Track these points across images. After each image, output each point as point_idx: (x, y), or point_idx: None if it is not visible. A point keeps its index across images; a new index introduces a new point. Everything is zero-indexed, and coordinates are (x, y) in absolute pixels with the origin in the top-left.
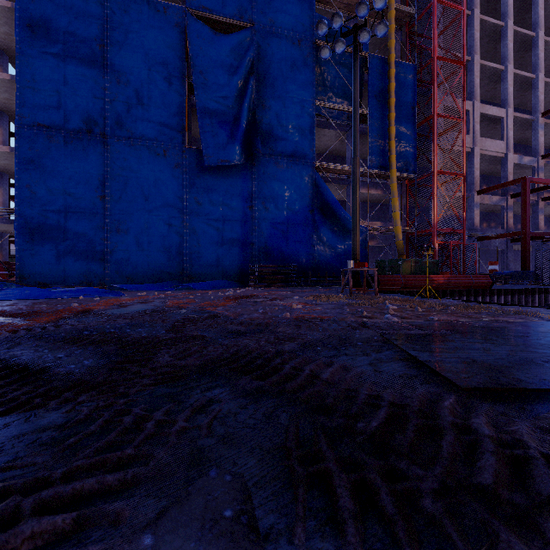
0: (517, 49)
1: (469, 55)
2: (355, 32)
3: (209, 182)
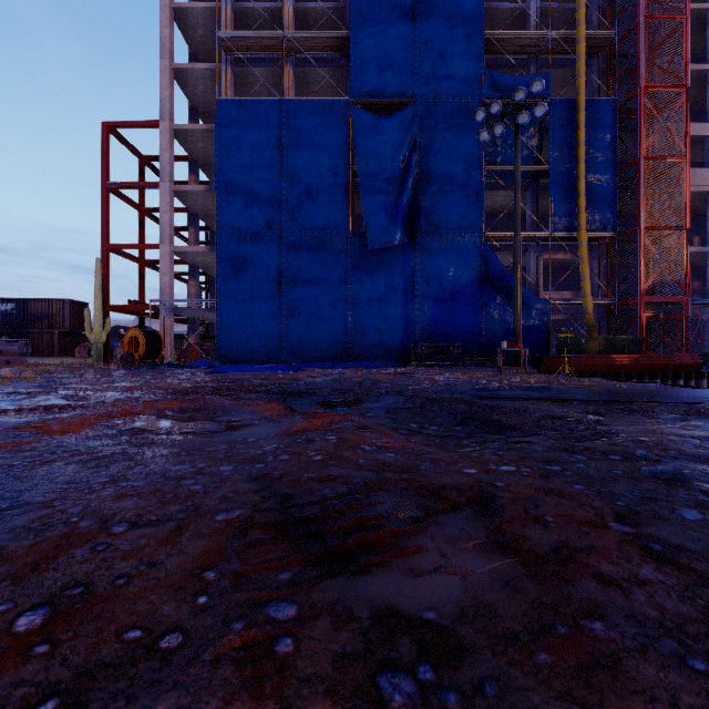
0: None
1: (708, 61)
2: (514, 113)
3: (371, 264)
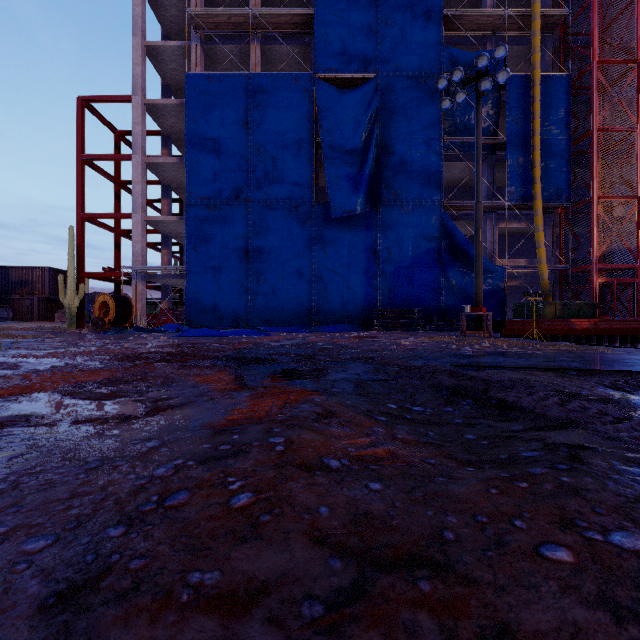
0: None
1: None
2: (476, 80)
3: (335, 232)
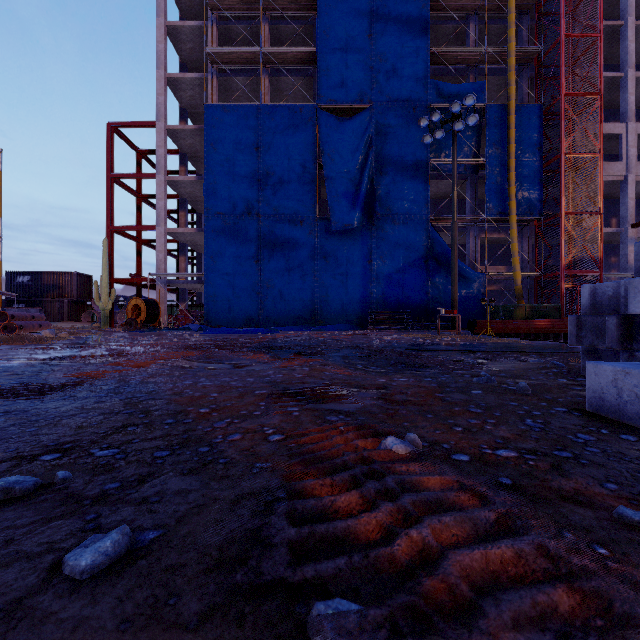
0: None
1: (622, 70)
2: (452, 121)
3: (335, 243)
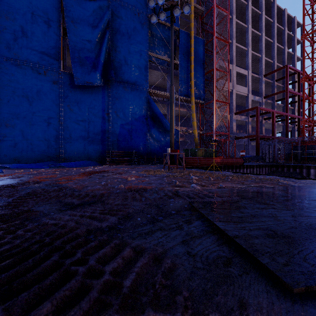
0: (253, 41)
1: (231, 40)
2: (171, 8)
3: (78, 96)
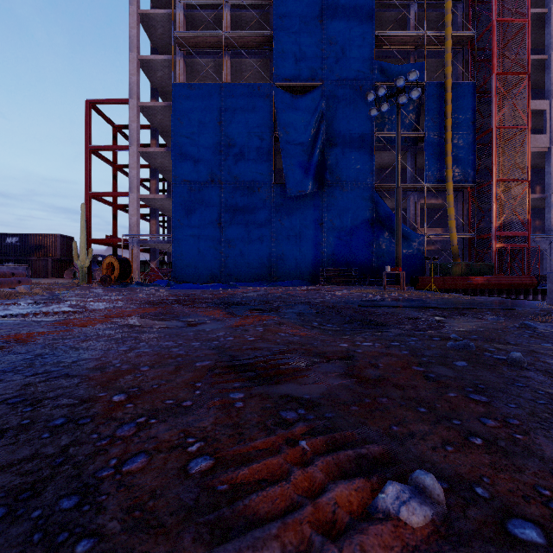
0: None
1: (546, 53)
2: (396, 95)
3: (289, 208)
